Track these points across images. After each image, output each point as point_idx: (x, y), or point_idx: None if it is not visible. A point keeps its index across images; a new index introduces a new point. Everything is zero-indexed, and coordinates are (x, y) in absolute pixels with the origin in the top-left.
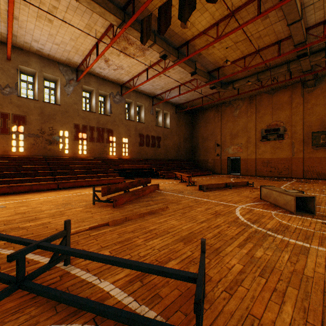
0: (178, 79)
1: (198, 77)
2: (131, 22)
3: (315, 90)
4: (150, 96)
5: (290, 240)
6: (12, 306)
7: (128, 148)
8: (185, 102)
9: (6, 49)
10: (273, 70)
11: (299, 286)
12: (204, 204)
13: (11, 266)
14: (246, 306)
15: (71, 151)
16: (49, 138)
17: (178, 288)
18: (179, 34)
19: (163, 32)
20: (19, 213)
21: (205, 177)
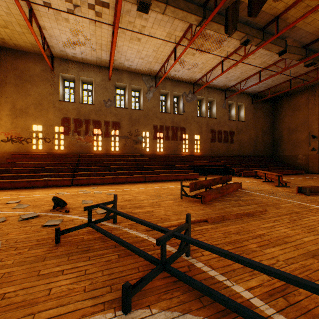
0: (258, 65)
1: (288, 55)
2: (212, 16)
3: None
4: (221, 89)
5: None
6: (160, 284)
7: (200, 145)
8: (265, 89)
9: (108, 72)
10: None
11: None
12: (316, 211)
13: (142, 246)
14: None
15: (151, 149)
16: (135, 138)
17: None
18: (266, 11)
19: (255, 12)
20: (126, 200)
21: (295, 177)
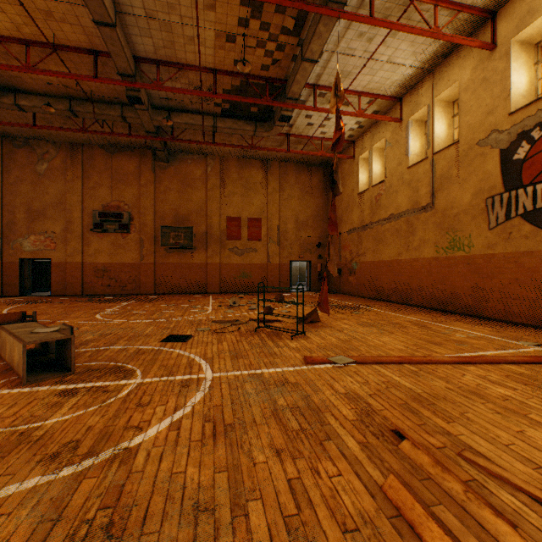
0: None
1: None
2: None
3: (169, 168)
4: None
5: None
6: None
7: None
8: None
9: None
10: (100, 106)
11: None
12: None
13: None
14: None
15: None
16: None
17: None
18: None
19: None
20: None
21: None
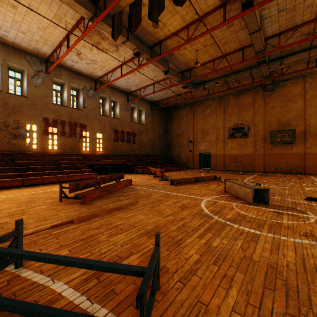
0: (152, 77)
1: (171, 76)
2: (103, 17)
3: (273, 94)
4: (125, 92)
5: (244, 228)
6: None
7: (102, 143)
8: (160, 100)
9: None
10: (238, 74)
11: (246, 270)
12: (173, 197)
13: None
14: (196, 294)
15: (40, 146)
16: (14, 132)
17: (134, 282)
18: (152, 34)
19: (133, 29)
20: None
21: (178, 172)
